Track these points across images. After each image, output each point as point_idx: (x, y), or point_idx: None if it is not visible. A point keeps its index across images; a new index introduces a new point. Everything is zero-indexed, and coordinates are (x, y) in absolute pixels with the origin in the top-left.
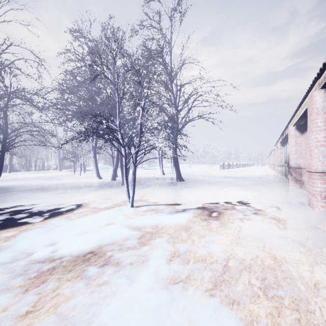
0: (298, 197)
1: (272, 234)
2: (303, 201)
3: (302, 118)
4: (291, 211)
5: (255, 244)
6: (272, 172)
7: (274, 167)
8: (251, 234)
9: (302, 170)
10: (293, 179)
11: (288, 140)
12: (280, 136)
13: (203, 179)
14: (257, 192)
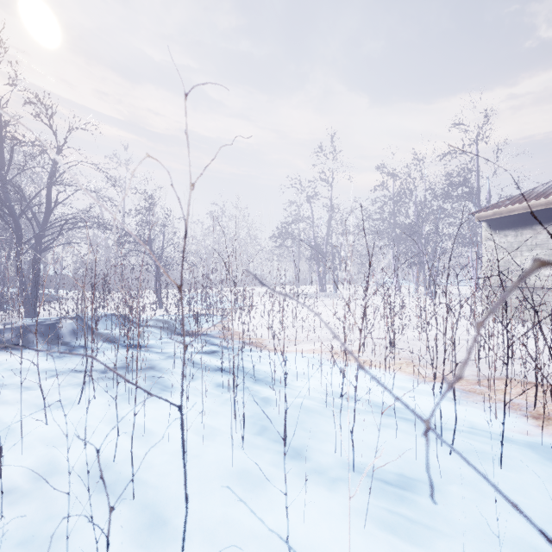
0: None
1: None
2: None
3: None
4: None
5: None
6: None
7: None
8: None
9: None
10: None
11: None
12: None
13: None
14: None
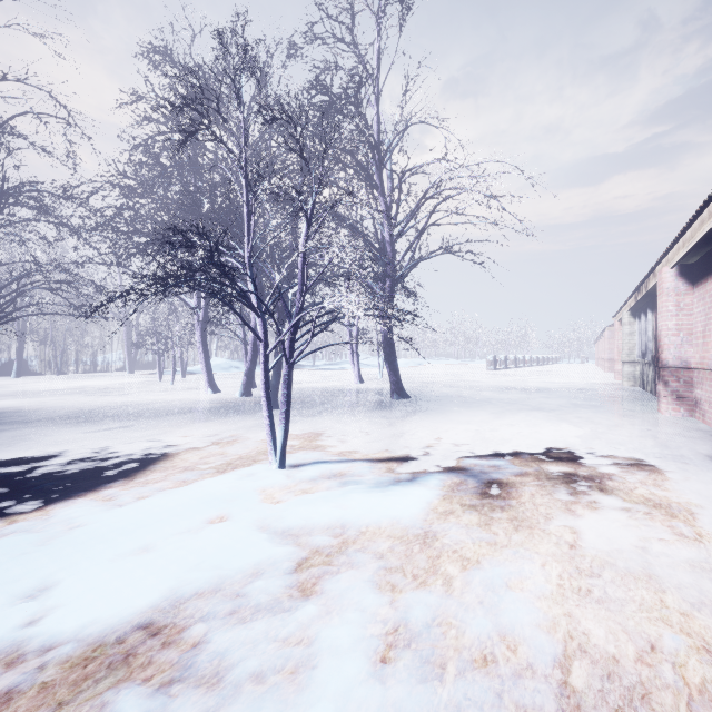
0: (692, 440)
1: (669, 556)
2: (711, 453)
3: (697, 249)
4: (691, 480)
5: (632, 594)
6: (607, 378)
7: (611, 366)
8: (610, 557)
9: (693, 373)
10: (672, 395)
11: (650, 304)
12: (632, 294)
13: (452, 392)
14: (587, 426)
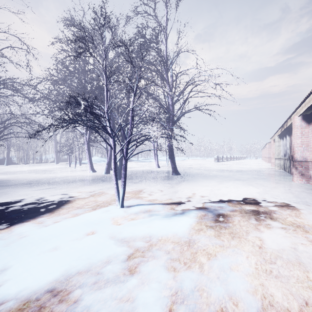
0: (310, 194)
1: (307, 252)
2: None
3: (311, 107)
4: None
5: (292, 273)
6: (267, 165)
7: (269, 160)
8: (279, 253)
9: (309, 163)
10: (299, 173)
11: (287, 132)
12: (280, 128)
13: (199, 172)
14: (261, 187)
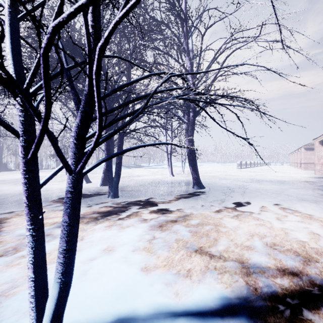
0: None
1: None
2: None
3: None
4: None
5: None
6: (308, 173)
7: (305, 167)
8: None
9: None
10: None
11: None
12: None
13: (228, 183)
14: None
